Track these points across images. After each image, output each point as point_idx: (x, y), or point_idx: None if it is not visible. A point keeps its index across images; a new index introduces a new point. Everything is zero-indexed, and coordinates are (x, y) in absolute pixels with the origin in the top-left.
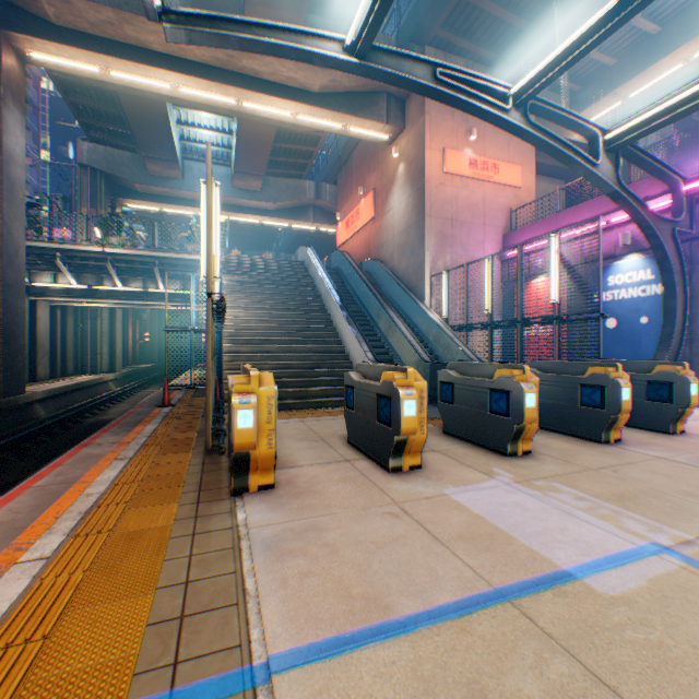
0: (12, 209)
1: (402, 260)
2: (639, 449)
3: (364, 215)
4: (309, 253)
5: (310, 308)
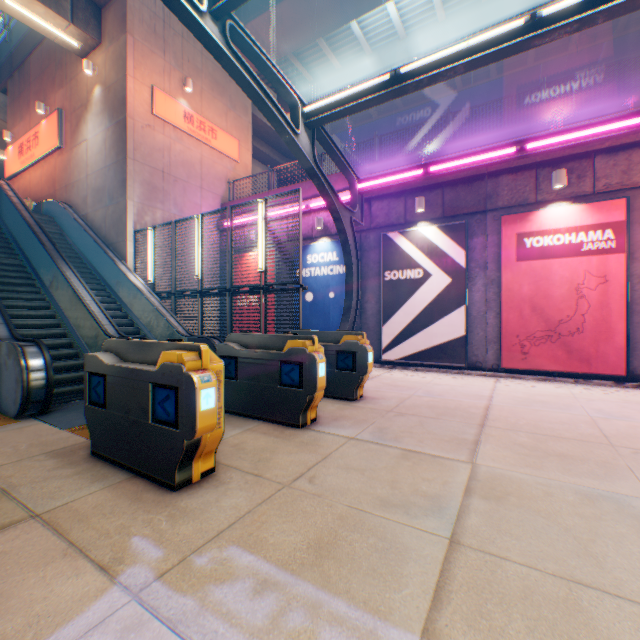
0: None
1: (100, 207)
2: (334, 429)
3: (47, 141)
4: None
5: None
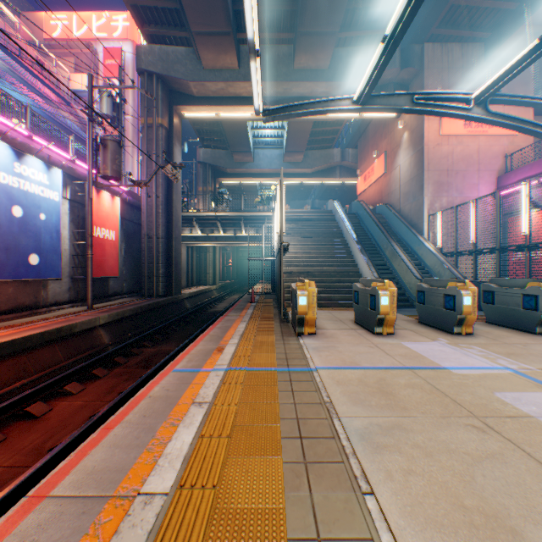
0: (177, 197)
1: (405, 204)
2: None
3: (376, 171)
4: (335, 205)
5: (335, 243)
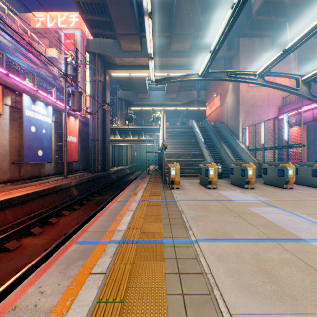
0: (108, 119)
1: (230, 122)
2: (294, 190)
3: (216, 104)
4: (193, 123)
5: (192, 144)
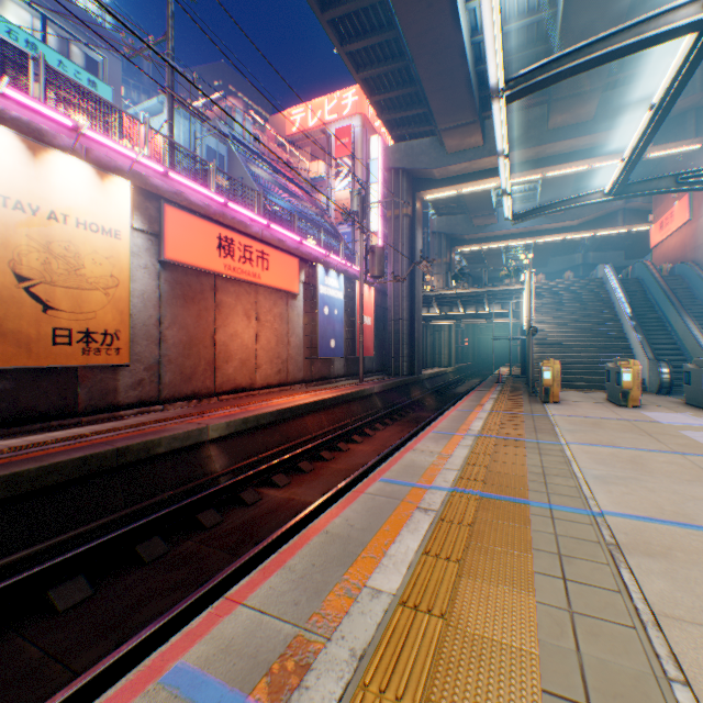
0: (418, 280)
1: None
2: None
3: (676, 218)
4: (605, 271)
5: (601, 319)
